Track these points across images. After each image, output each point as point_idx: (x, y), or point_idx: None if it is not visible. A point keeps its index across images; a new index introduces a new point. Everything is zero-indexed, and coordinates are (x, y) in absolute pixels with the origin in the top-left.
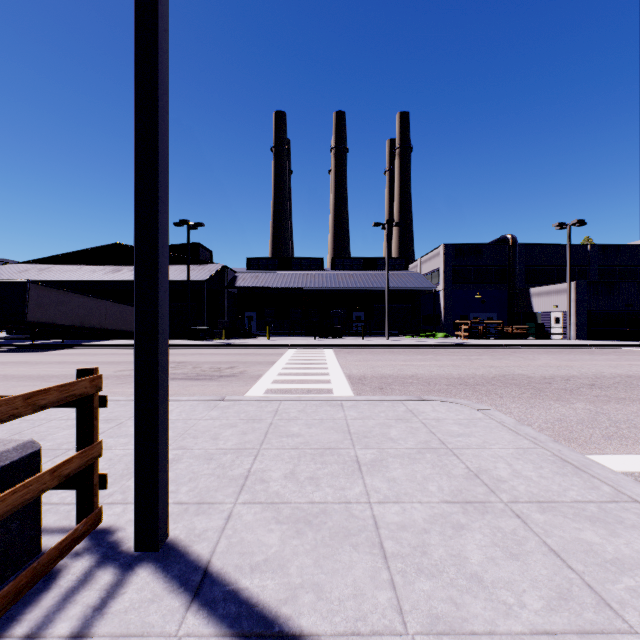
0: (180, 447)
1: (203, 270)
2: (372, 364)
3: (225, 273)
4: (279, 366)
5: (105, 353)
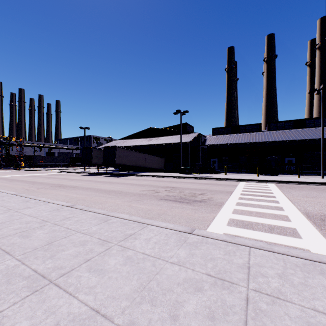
0: (129, 325)
1: (188, 136)
2: (323, 202)
3: (200, 137)
4: (235, 196)
5: (142, 179)
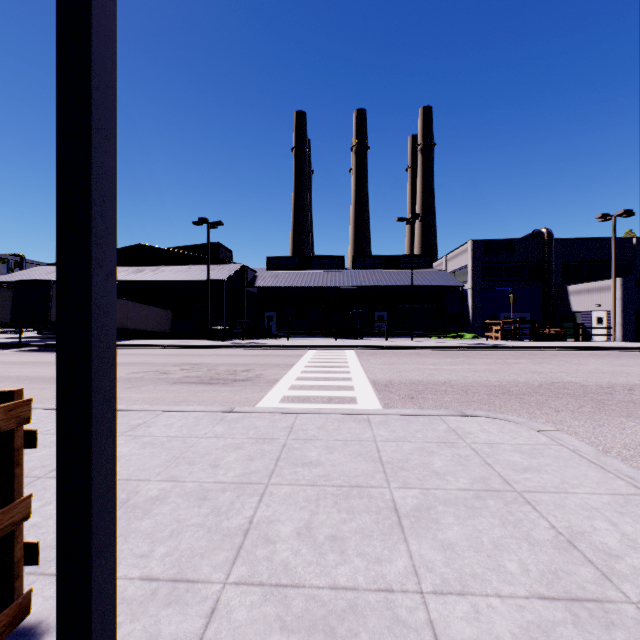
0: (170, 478)
1: (223, 270)
2: (398, 368)
3: (245, 273)
4: (298, 369)
5: (124, 353)
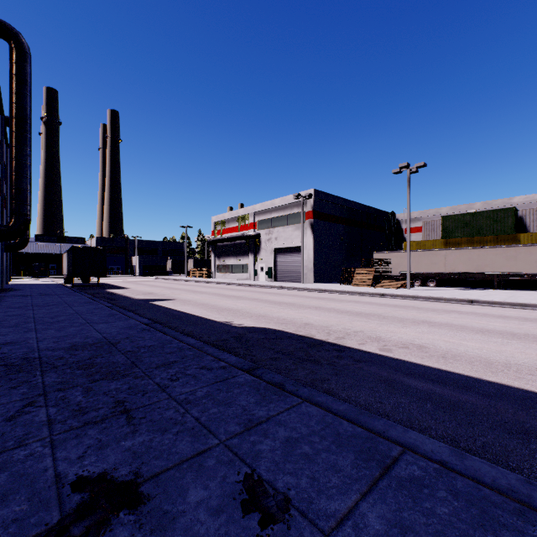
0: None
1: None
2: None
3: None
4: None
5: None
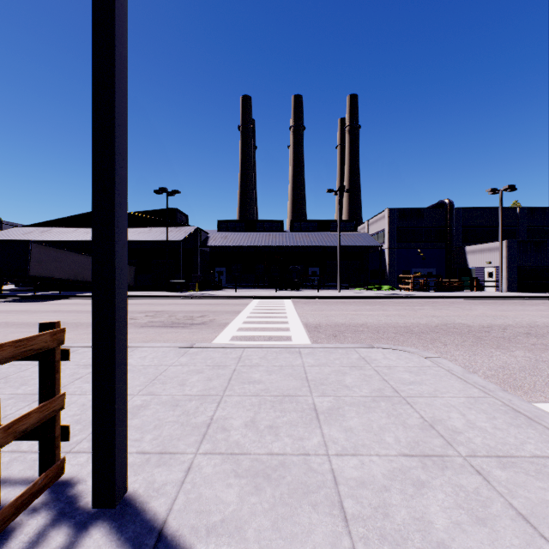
0: (149, 393)
1: (180, 231)
2: (326, 313)
3: (198, 234)
4: (244, 315)
5: None
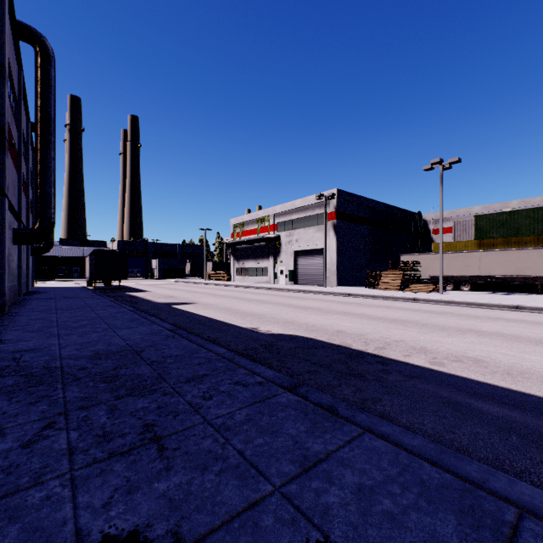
0: None
1: None
2: None
3: None
4: None
5: None
